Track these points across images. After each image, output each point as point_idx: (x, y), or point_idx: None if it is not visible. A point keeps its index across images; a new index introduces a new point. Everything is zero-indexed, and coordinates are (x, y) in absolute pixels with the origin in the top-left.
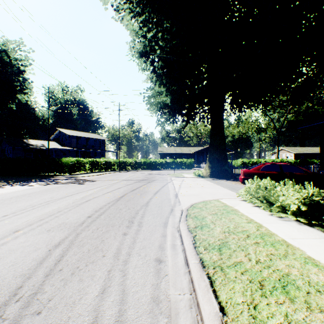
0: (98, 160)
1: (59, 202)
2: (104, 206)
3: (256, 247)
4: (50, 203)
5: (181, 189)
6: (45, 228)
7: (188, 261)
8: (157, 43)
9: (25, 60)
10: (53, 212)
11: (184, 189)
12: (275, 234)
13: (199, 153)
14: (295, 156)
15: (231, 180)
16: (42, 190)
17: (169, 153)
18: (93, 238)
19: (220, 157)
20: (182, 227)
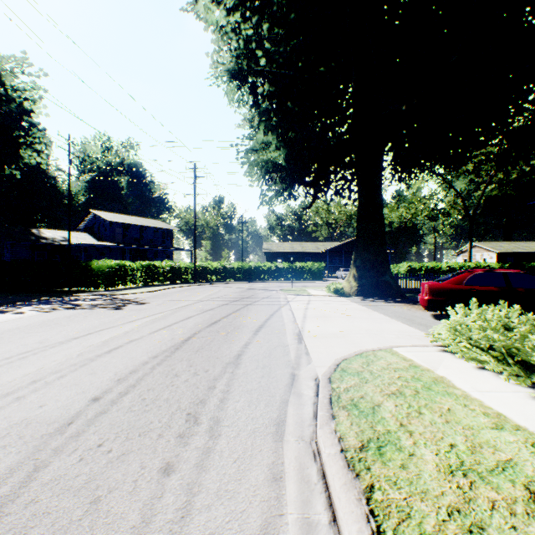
0: (158, 265)
1: (49, 354)
2: (141, 365)
3: None
4: (28, 357)
5: (308, 321)
6: None
7: None
8: (261, 44)
9: (31, 90)
10: (19, 385)
11: (314, 321)
12: None
13: (333, 252)
14: (499, 257)
15: (397, 301)
16: (34, 323)
17: (282, 252)
18: (71, 491)
19: (376, 258)
20: (326, 445)
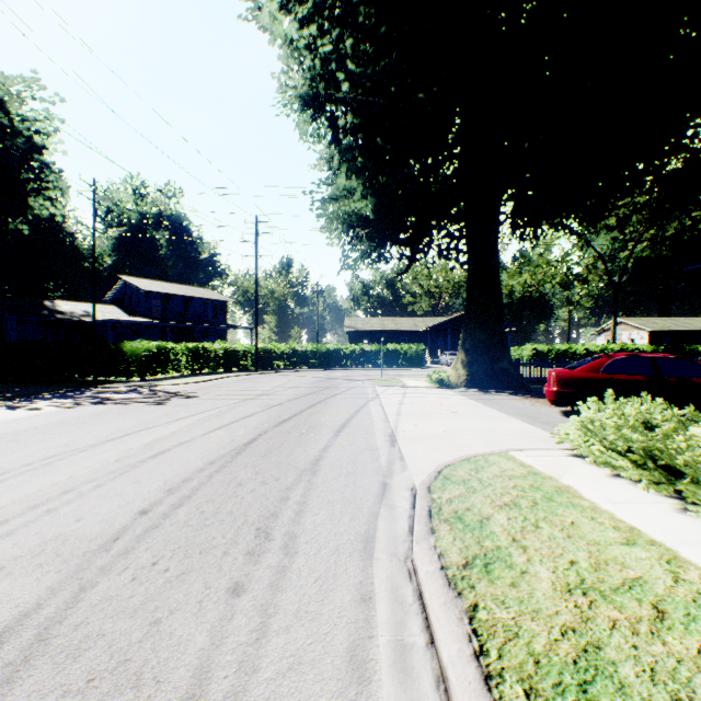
0: (209, 347)
1: (80, 460)
2: (196, 472)
3: None
4: (54, 463)
5: (403, 419)
6: None
7: None
8: (343, 64)
9: (43, 121)
10: (48, 496)
11: (410, 419)
12: None
13: (437, 330)
14: (652, 337)
15: (518, 394)
16: (55, 422)
17: (369, 330)
18: (126, 612)
19: (490, 339)
20: (423, 562)
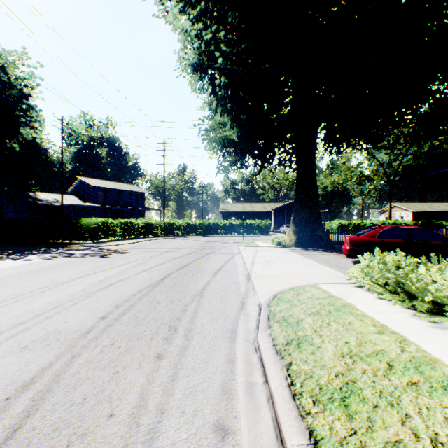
0: (134, 222)
1: (61, 289)
2: (131, 296)
3: (416, 396)
4: (46, 291)
5: (255, 266)
6: (20, 342)
7: (281, 432)
8: (219, 47)
9: (29, 79)
10: (46, 309)
11: (260, 266)
12: (440, 361)
13: (278, 211)
14: (414, 215)
15: (327, 251)
16: (42, 268)
17: (235, 211)
18: (100, 367)
19: (310, 217)
20: (263, 342)
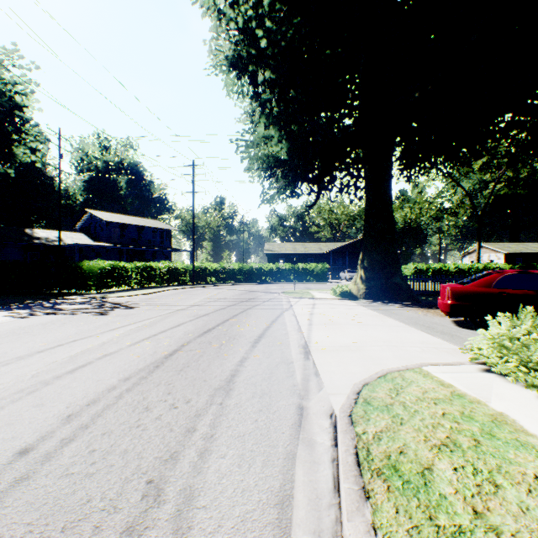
0: (154, 266)
1: None
2: (106, 392)
3: None
4: None
5: (314, 330)
6: None
7: None
8: (261, 22)
9: (22, 84)
10: None
11: (321, 330)
12: None
13: (337, 253)
14: (507, 258)
15: (410, 305)
16: (0, 332)
17: (284, 253)
18: None
19: (385, 259)
20: None
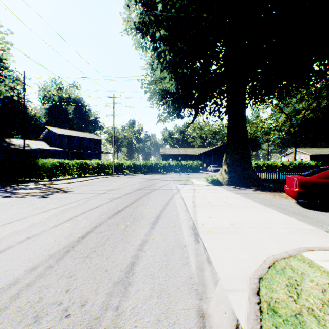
0: (88, 162)
1: None
2: (4, 289)
3: None
4: None
5: (198, 211)
6: None
7: None
8: None
9: (1, 43)
10: None
11: (203, 211)
12: None
13: (205, 154)
14: (311, 158)
15: (259, 189)
16: None
17: (172, 154)
18: None
19: (241, 158)
20: None
